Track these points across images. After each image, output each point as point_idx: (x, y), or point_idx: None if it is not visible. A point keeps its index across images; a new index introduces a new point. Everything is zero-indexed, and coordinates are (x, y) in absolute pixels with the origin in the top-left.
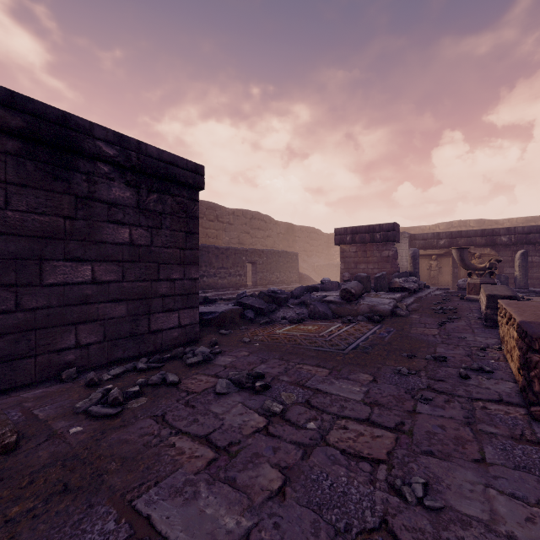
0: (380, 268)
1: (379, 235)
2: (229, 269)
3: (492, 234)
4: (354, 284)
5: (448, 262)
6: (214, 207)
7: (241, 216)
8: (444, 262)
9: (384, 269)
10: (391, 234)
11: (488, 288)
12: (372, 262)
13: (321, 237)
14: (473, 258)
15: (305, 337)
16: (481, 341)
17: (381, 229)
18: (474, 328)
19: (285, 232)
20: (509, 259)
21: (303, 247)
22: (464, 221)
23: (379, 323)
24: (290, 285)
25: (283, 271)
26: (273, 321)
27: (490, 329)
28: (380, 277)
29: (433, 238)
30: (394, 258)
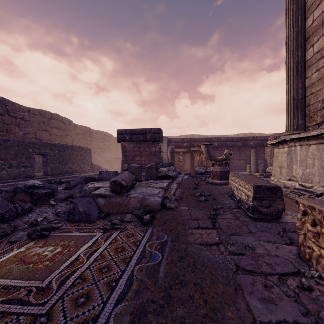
0: (150, 160)
1: (149, 136)
2: (10, 160)
3: (210, 141)
4: (125, 175)
5: (189, 157)
6: (4, 101)
7: (38, 115)
8: (186, 157)
9: (152, 161)
10: (157, 135)
11: (244, 177)
12: (144, 156)
13: (112, 139)
14: (202, 154)
15: (1, 303)
16: (276, 253)
17: (151, 132)
18: (246, 223)
19: (83, 133)
20: (218, 155)
21: (98, 145)
22: (193, 135)
23: (149, 225)
24: (83, 173)
25: (76, 162)
26: (12, 232)
27: (260, 223)
28: (150, 167)
29: (180, 141)
30: (159, 153)
